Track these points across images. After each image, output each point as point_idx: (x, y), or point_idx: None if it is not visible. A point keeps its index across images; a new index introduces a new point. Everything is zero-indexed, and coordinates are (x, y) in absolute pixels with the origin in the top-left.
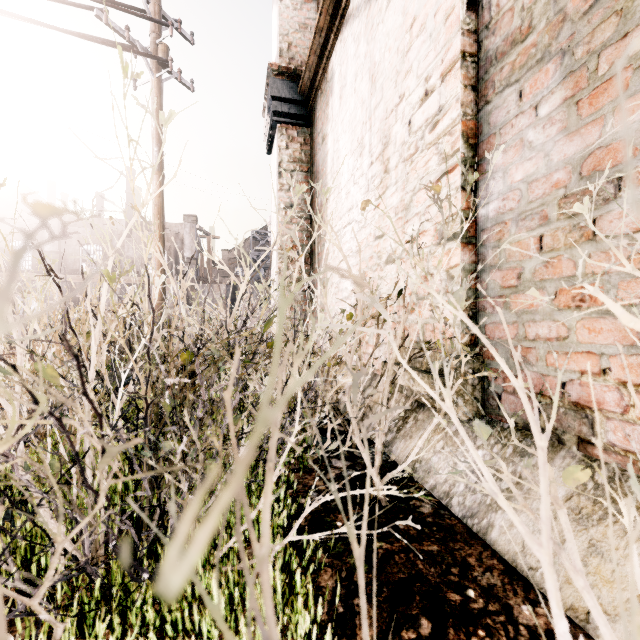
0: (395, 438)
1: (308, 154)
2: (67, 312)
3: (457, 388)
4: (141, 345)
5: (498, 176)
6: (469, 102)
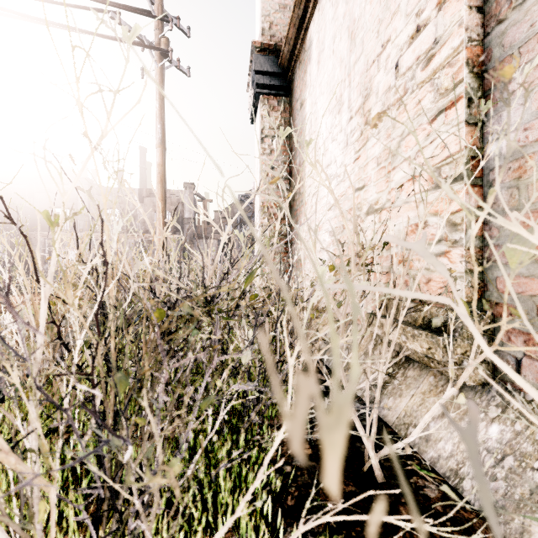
0: (382, 394)
1: (287, 121)
2: (34, 264)
3: (463, 349)
4: (97, 304)
5: (516, 103)
6: (475, 26)
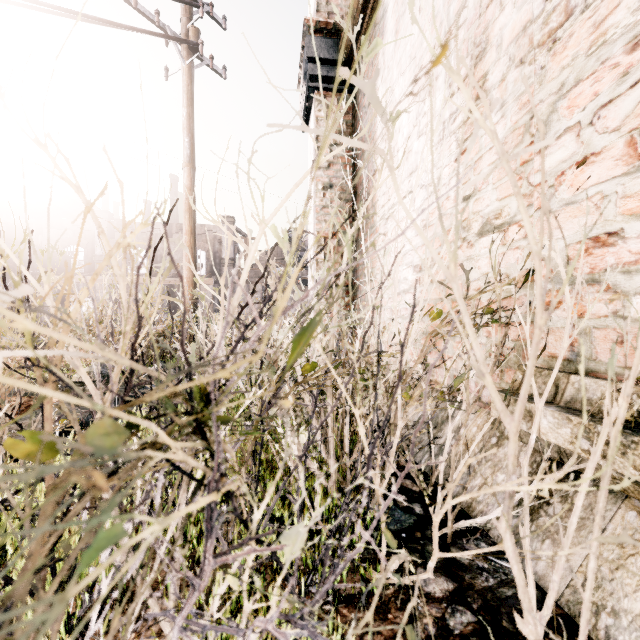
0: None
1: (350, 125)
2: None
3: None
4: None
5: None
6: None
